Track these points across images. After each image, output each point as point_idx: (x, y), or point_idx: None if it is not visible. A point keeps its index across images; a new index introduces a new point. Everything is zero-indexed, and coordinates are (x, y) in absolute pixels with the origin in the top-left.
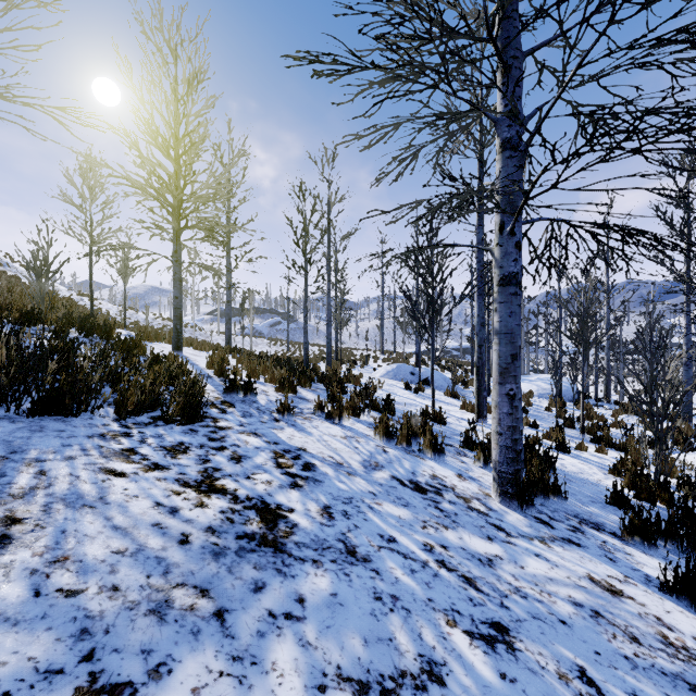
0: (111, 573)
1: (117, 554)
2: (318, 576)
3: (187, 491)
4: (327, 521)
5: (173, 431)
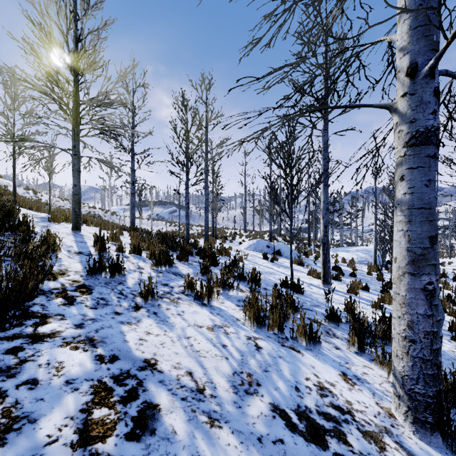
0: None
1: None
2: None
3: None
4: None
5: None
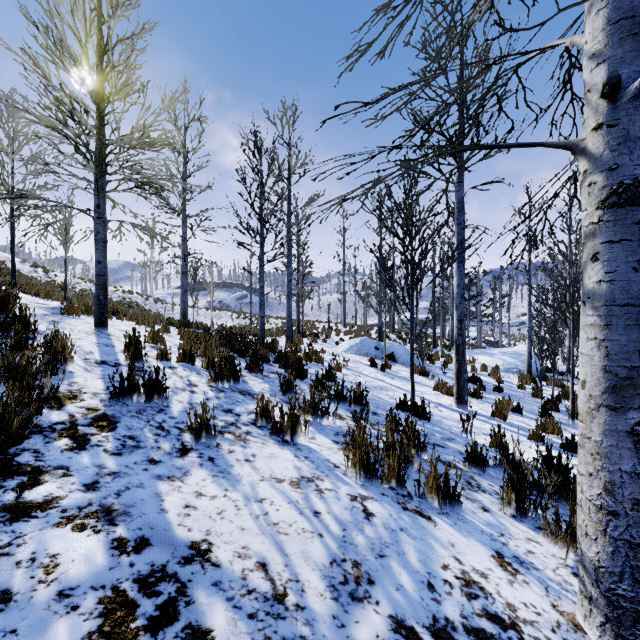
0: None
1: None
2: None
3: None
4: None
5: None
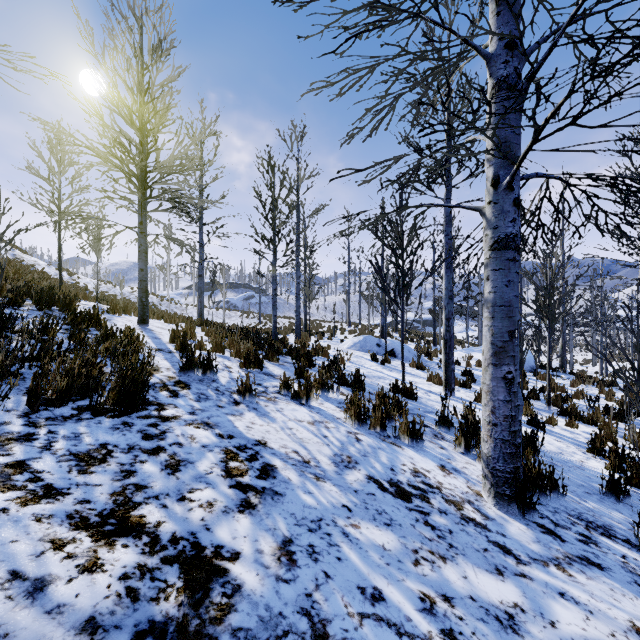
0: None
1: None
2: None
3: (78, 537)
4: (286, 571)
5: (99, 426)
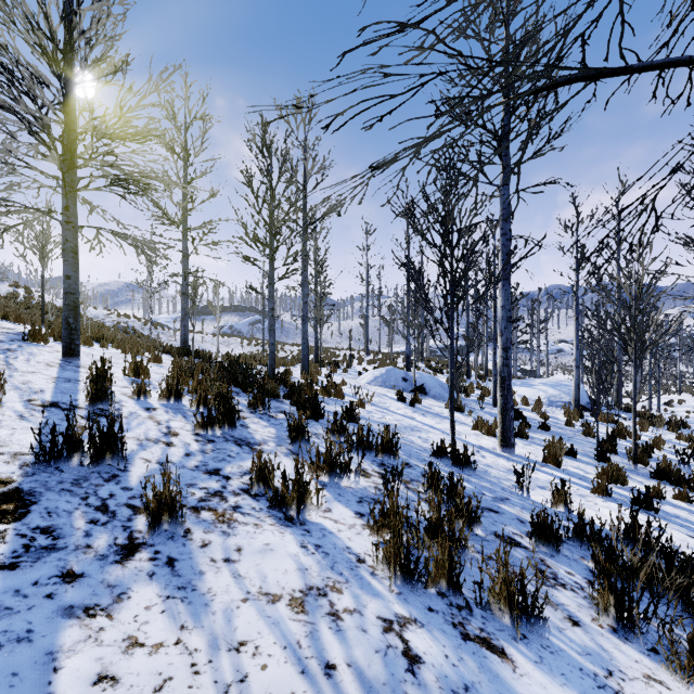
0: None
1: None
2: None
3: None
4: None
5: None
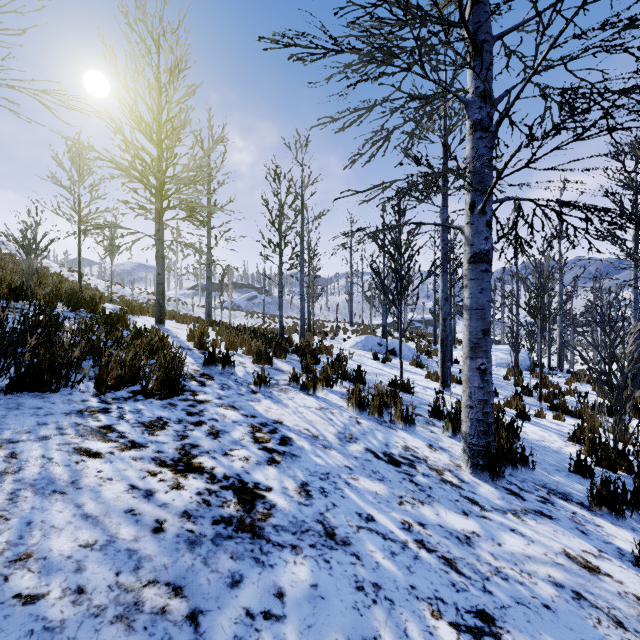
0: (77, 572)
1: (86, 547)
2: (297, 565)
3: (163, 471)
4: (305, 500)
5: (152, 405)
